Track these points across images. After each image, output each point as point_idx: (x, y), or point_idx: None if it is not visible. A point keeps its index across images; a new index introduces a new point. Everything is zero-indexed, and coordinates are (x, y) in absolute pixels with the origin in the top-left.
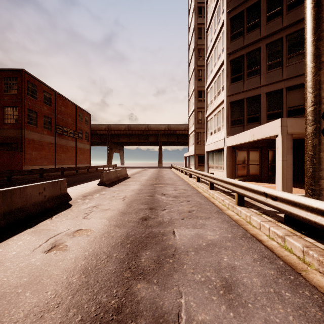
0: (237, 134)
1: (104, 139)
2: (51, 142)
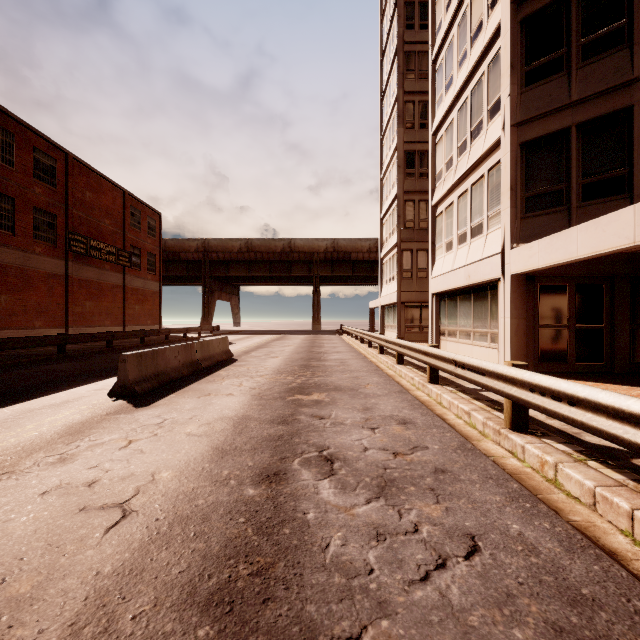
0: (563, 232)
1: (195, 272)
2: (57, 273)
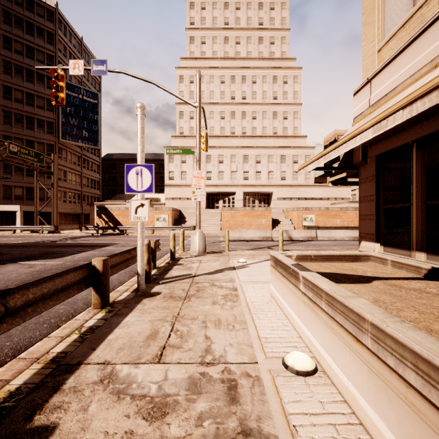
0: None
1: None
2: None
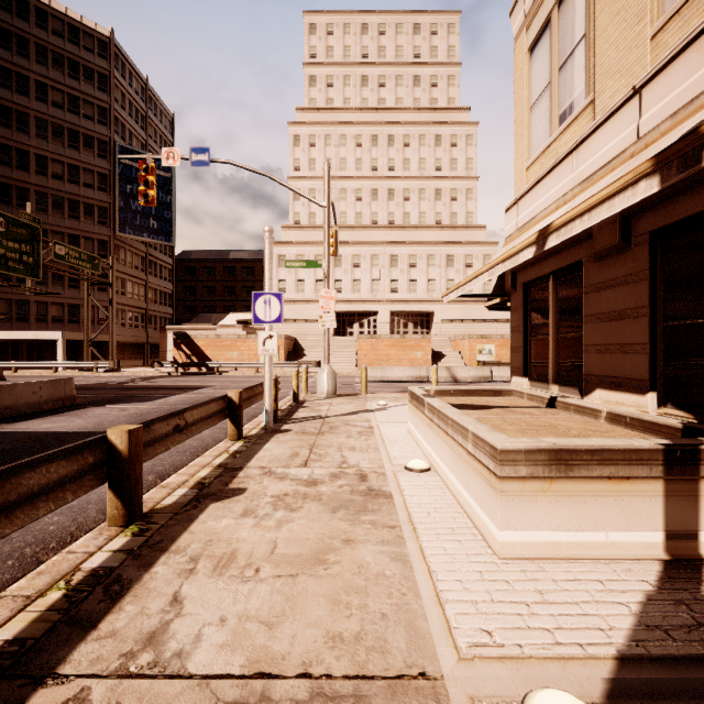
0: (15, 332)
1: None
2: None
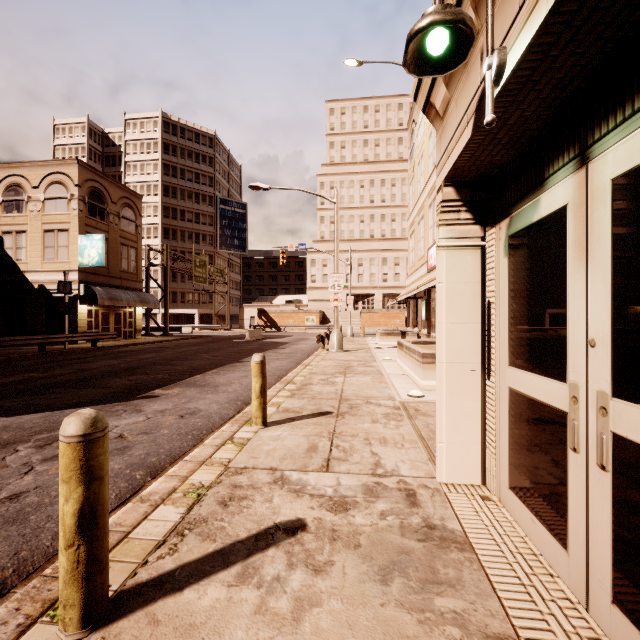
0: (173, 309)
1: None
2: None
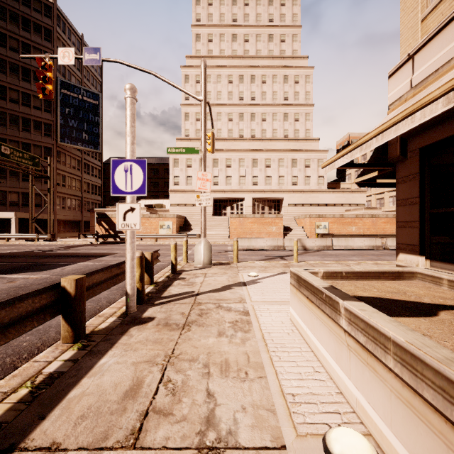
0: None
1: None
2: None
